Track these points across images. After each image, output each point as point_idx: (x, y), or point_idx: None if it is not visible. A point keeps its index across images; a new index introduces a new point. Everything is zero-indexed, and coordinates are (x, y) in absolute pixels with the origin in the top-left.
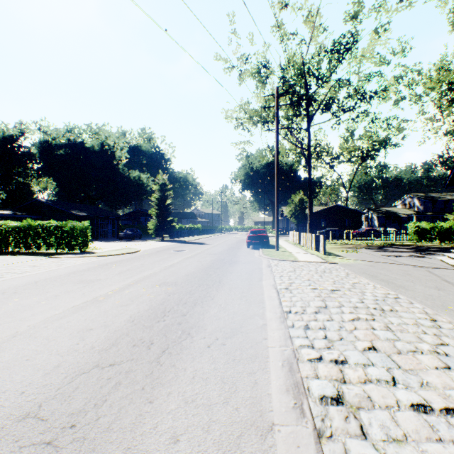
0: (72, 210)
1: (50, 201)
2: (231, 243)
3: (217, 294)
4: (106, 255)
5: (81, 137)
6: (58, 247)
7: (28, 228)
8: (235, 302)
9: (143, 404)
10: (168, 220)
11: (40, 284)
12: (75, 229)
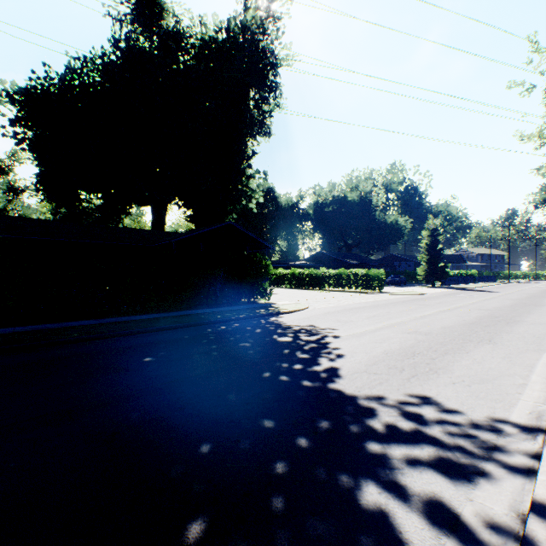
0: (345, 259)
1: (328, 252)
2: (530, 292)
3: (528, 315)
4: (404, 294)
5: (343, 192)
6: (362, 288)
7: (342, 274)
8: (545, 319)
9: (509, 327)
10: (439, 266)
11: (398, 304)
12: (375, 275)
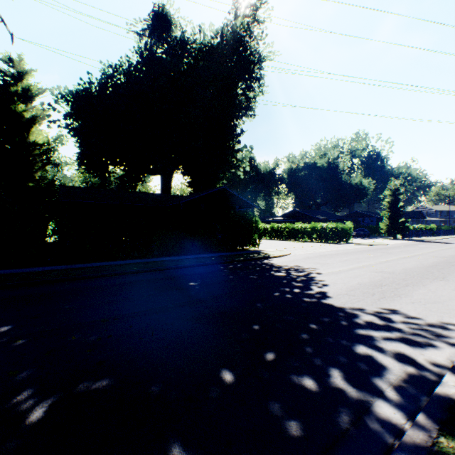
0: (315, 215)
1: (300, 209)
2: None
3: None
4: (369, 244)
5: (313, 159)
6: (332, 239)
7: (315, 227)
8: None
9: None
10: (400, 221)
11: (365, 252)
12: (343, 228)
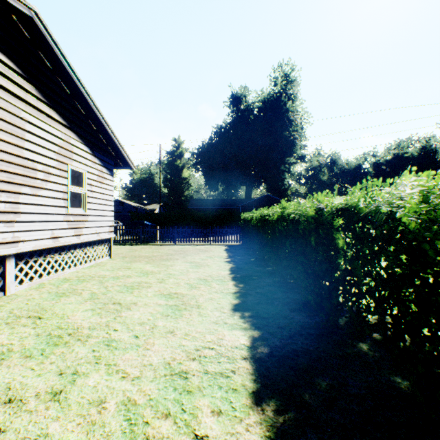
0: None
1: None
2: None
3: None
4: None
5: (403, 149)
6: None
7: None
8: None
9: None
10: None
11: None
12: None
